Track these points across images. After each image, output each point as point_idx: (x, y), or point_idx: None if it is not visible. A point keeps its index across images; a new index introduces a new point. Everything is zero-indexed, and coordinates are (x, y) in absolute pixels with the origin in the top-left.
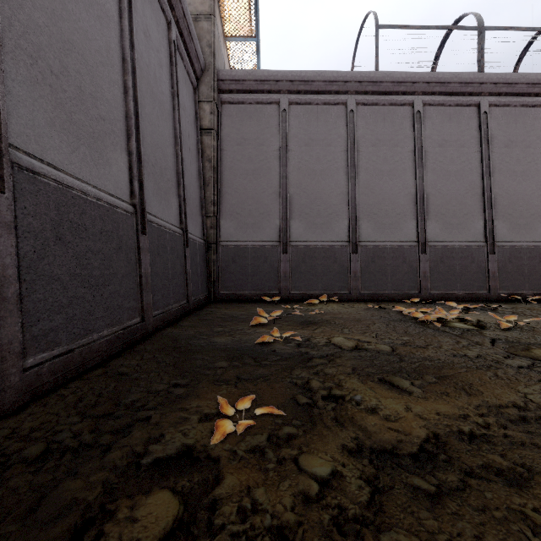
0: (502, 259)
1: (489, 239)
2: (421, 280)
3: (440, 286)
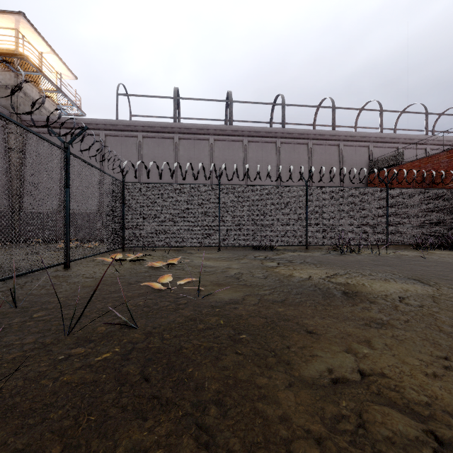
0: None
1: None
2: None
3: None
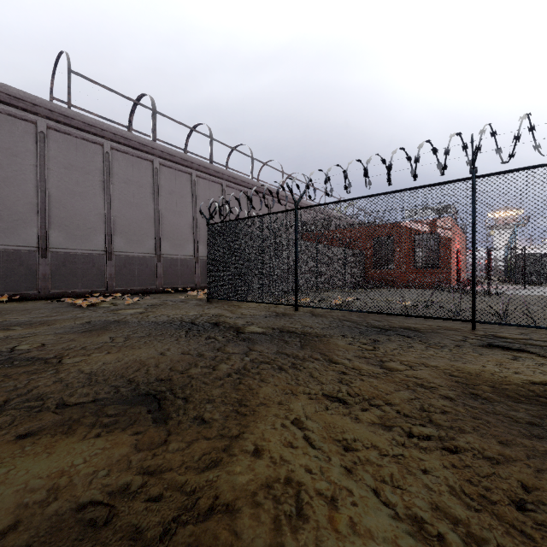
0: (166, 266)
1: (158, 252)
2: (108, 280)
3: (124, 284)
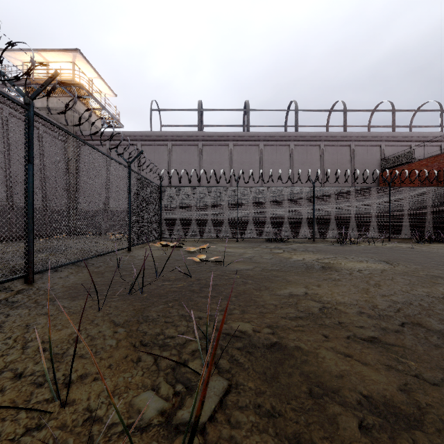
0: None
1: None
2: None
3: None
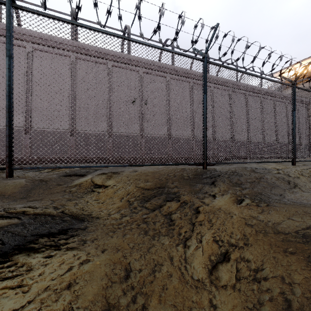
0: None
1: None
2: None
3: None
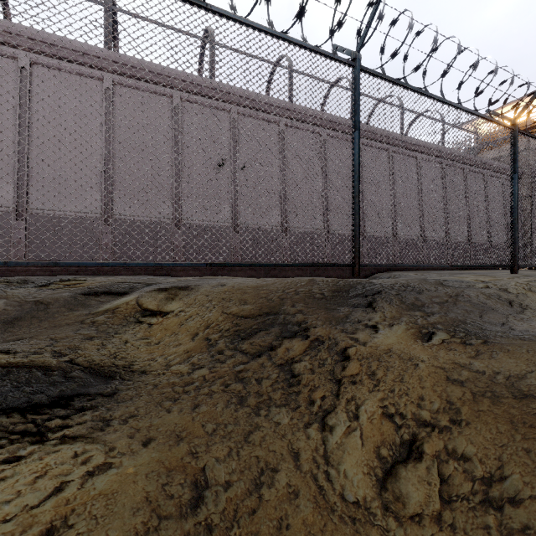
0: None
1: None
2: None
3: None
